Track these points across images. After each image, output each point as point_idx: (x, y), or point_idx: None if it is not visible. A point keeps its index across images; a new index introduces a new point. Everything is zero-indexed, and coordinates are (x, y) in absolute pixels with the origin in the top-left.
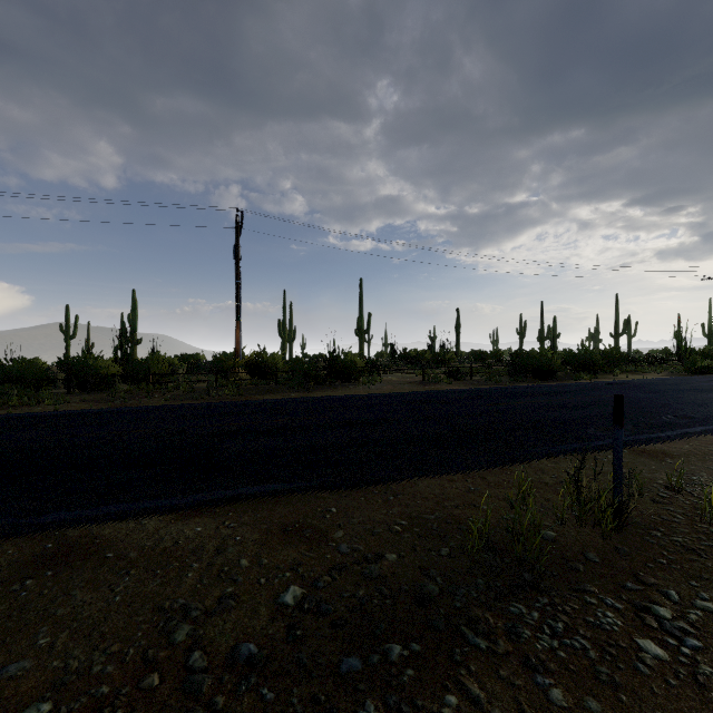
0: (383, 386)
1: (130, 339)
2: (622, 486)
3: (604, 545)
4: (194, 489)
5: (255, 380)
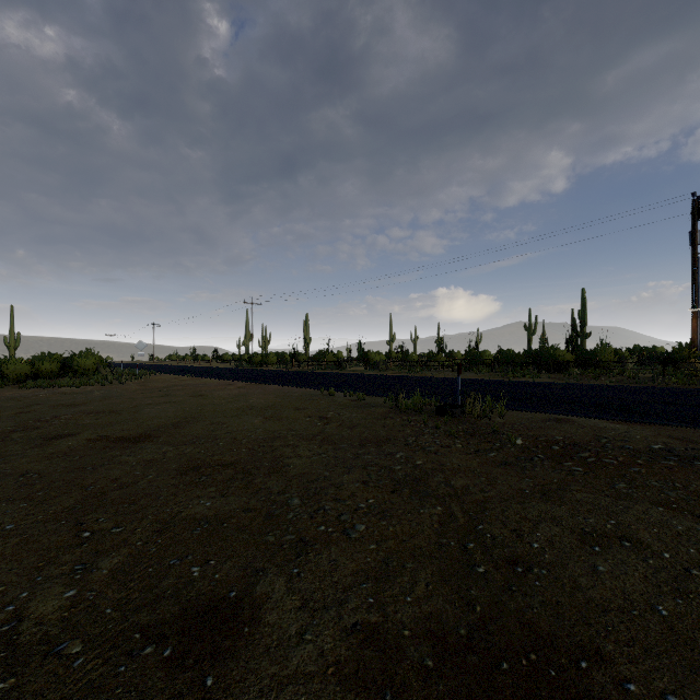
0: None
1: (579, 333)
2: None
3: None
4: (618, 416)
5: None
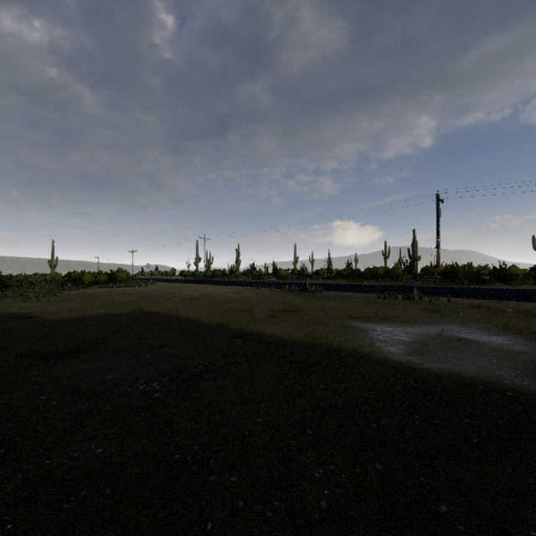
0: (532, 286)
1: (412, 257)
2: (414, 292)
3: (403, 300)
4: (360, 292)
5: (440, 279)
